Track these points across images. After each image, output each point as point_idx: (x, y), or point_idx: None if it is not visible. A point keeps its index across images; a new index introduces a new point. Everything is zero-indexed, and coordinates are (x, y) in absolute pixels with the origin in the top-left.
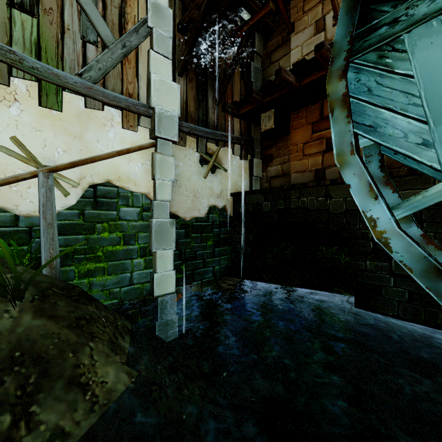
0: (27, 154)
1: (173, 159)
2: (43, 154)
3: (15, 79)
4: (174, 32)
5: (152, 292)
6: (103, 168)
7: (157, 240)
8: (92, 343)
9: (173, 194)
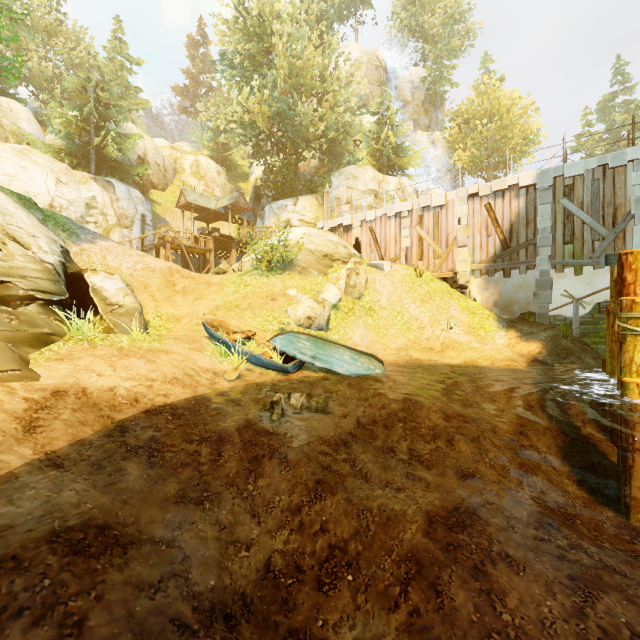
0: (569, 295)
1: None
2: (575, 294)
3: (565, 269)
4: None
5: None
6: (603, 295)
7: None
8: (585, 354)
9: None
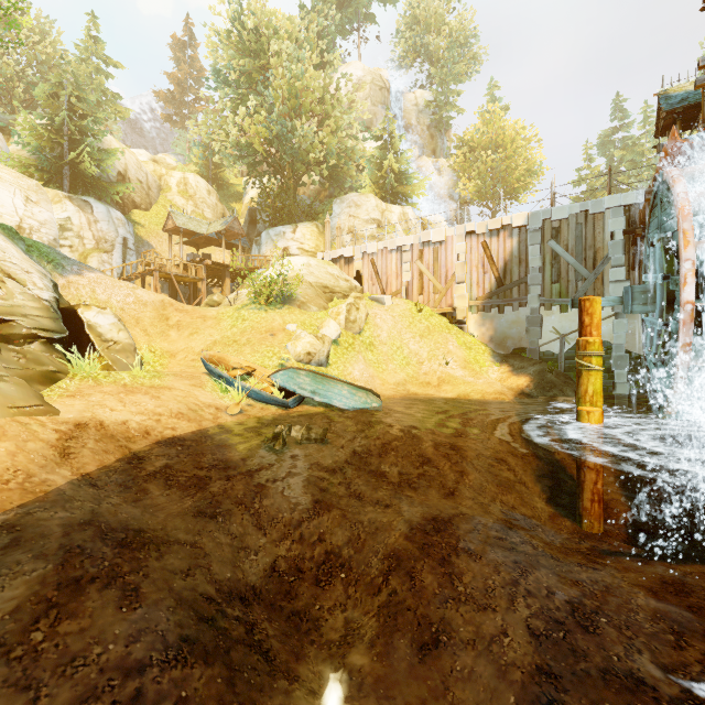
0: (556, 331)
1: (625, 321)
2: (561, 330)
3: (553, 307)
4: (628, 248)
5: (612, 391)
6: None
7: (615, 365)
8: (567, 387)
9: (628, 339)
